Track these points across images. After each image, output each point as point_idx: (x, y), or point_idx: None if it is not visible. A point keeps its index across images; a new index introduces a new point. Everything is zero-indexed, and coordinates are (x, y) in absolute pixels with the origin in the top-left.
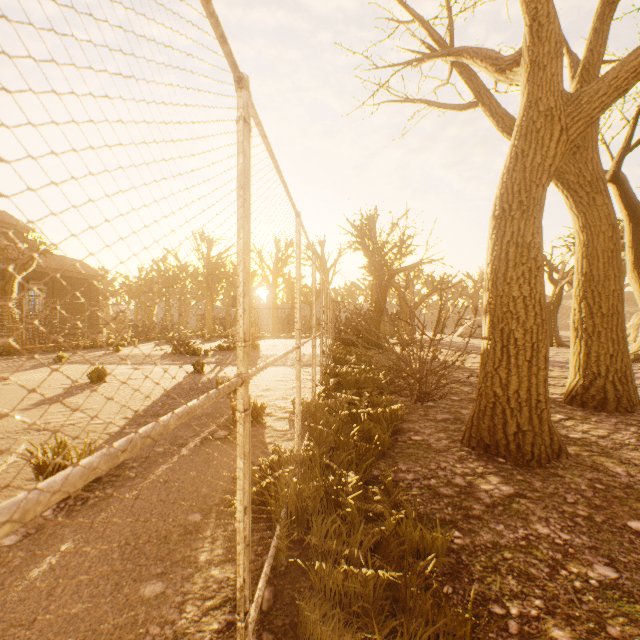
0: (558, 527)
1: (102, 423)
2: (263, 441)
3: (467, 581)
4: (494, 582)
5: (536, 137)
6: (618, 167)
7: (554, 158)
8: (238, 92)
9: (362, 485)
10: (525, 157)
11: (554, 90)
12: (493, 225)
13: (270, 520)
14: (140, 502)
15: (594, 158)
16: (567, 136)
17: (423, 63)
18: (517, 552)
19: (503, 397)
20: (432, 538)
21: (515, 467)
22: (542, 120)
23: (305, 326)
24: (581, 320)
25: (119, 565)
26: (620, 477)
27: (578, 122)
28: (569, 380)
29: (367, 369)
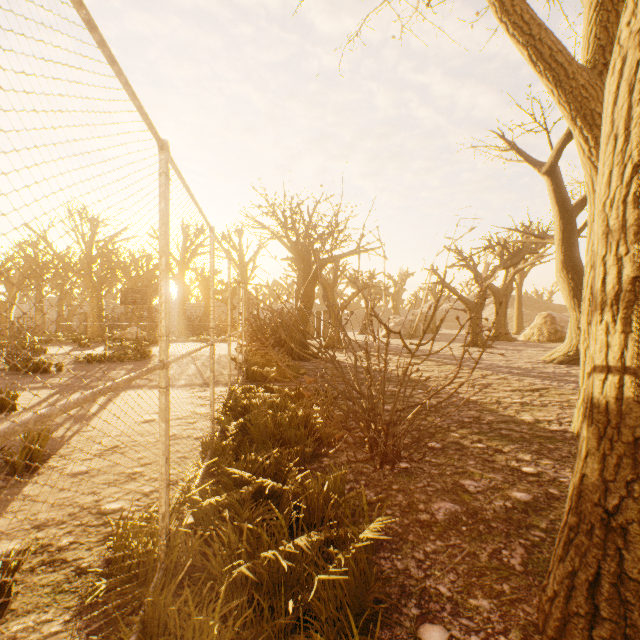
0: None
1: None
2: None
3: None
4: None
5: None
6: (558, 157)
7: None
8: None
9: None
10: None
11: None
12: None
13: None
14: None
15: None
16: None
17: None
18: None
19: None
20: None
21: None
22: None
23: (220, 327)
24: None
25: None
26: None
27: None
28: None
29: (293, 394)
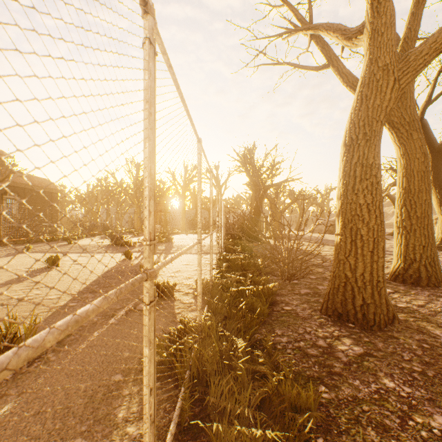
0: (401, 381)
1: (52, 298)
2: (173, 312)
3: (336, 433)
4: (358, 433)
5: (376, 85)
6: (422, 115)
7: (389, 101)
8: (144, 17)
9: (249, 349)
10: (368, 100)
11: (389, 51)
12: (344, 151)
13: (177, 379)
14: (74, 365)
15: (411, 105)
16: (399, 85)
17: (290, 36)
18: (372, 405)
19: (352, 278)
20: (306, 395)
21: (362, 331)
22: (380, 73)
23: (205, 225)
24: (402, 221)
25: (50, 424)
26: (440, 338)
27: (407, 74)
28: (393, 264)
29: (249, 256)
